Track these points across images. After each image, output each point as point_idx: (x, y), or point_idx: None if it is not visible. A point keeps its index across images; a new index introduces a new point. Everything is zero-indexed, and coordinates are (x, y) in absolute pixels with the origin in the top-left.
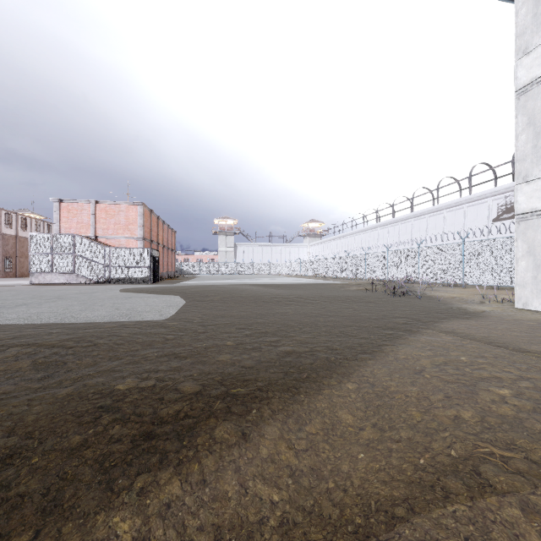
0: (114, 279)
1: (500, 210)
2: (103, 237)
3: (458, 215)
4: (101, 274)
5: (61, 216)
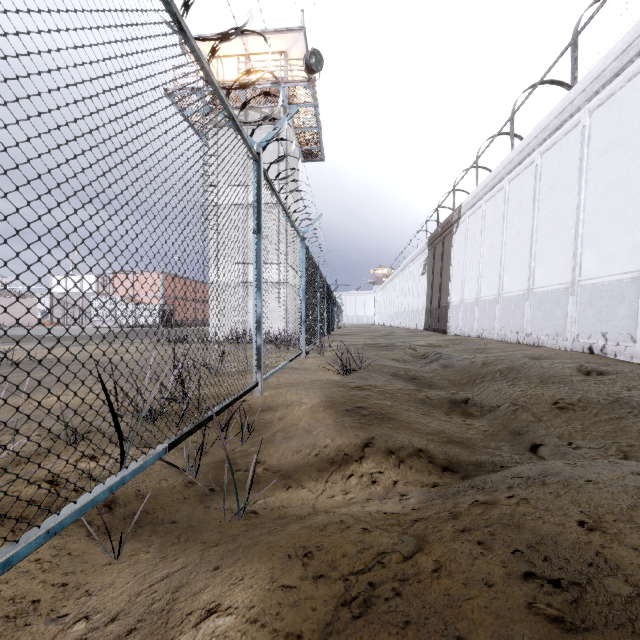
0: (138, 325)
1: (423, 266)
2: (138, 297)
3: (414, 268)
4: (130, 321)
5: (114, 283)
